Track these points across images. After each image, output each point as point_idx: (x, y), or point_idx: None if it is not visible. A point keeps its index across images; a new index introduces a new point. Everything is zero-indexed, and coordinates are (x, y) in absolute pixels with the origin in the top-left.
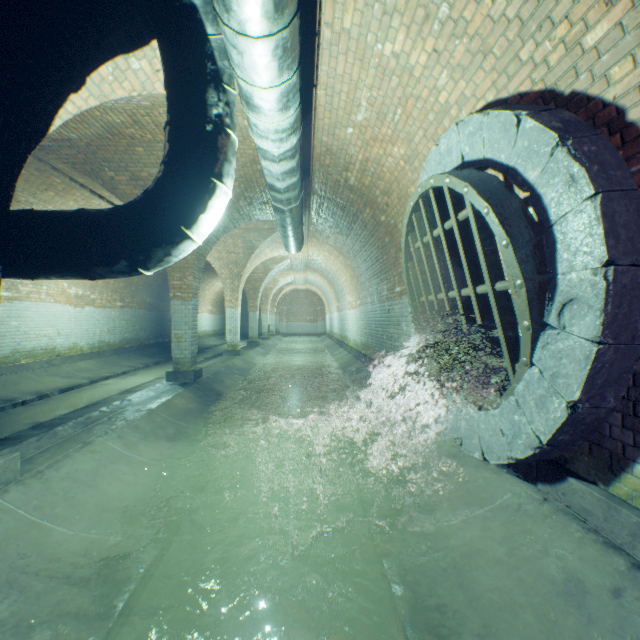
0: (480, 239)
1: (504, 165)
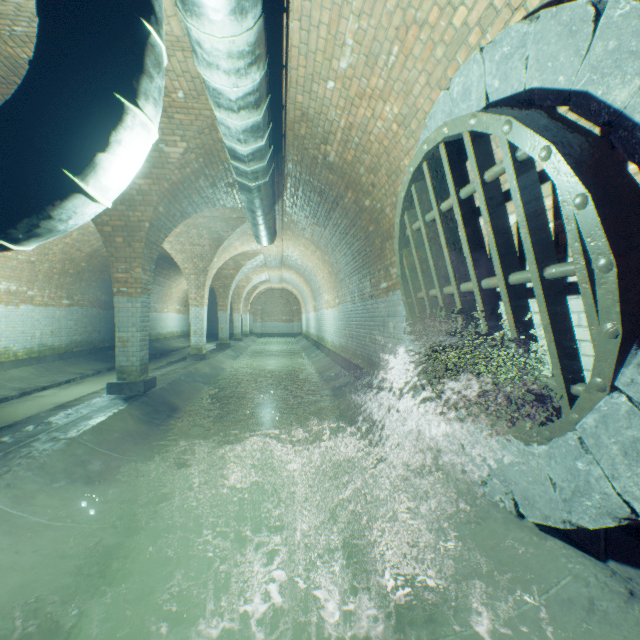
0: (523, 203)
1: (563, 91)
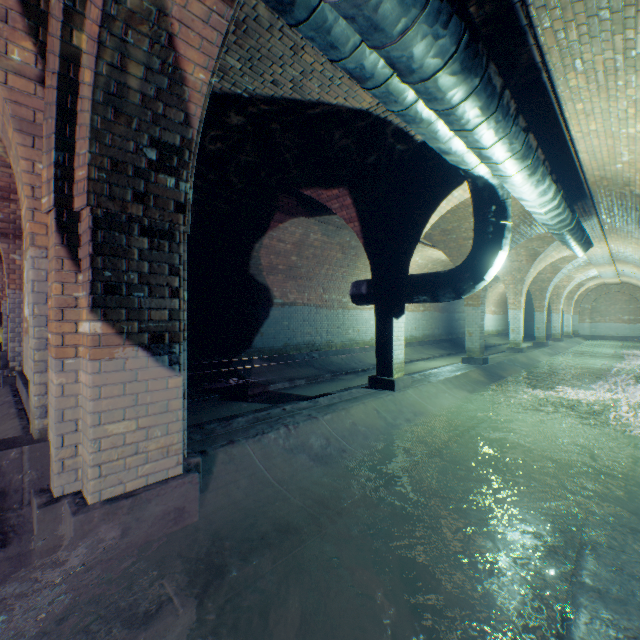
0: None
1: None
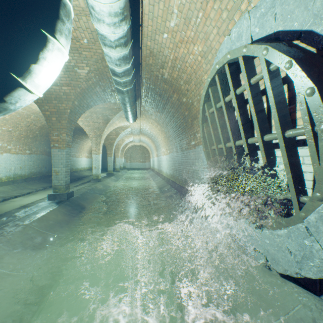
0: (273, 95)
1: (297, 31)
